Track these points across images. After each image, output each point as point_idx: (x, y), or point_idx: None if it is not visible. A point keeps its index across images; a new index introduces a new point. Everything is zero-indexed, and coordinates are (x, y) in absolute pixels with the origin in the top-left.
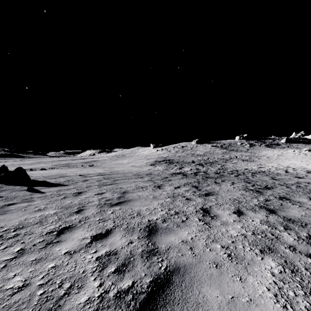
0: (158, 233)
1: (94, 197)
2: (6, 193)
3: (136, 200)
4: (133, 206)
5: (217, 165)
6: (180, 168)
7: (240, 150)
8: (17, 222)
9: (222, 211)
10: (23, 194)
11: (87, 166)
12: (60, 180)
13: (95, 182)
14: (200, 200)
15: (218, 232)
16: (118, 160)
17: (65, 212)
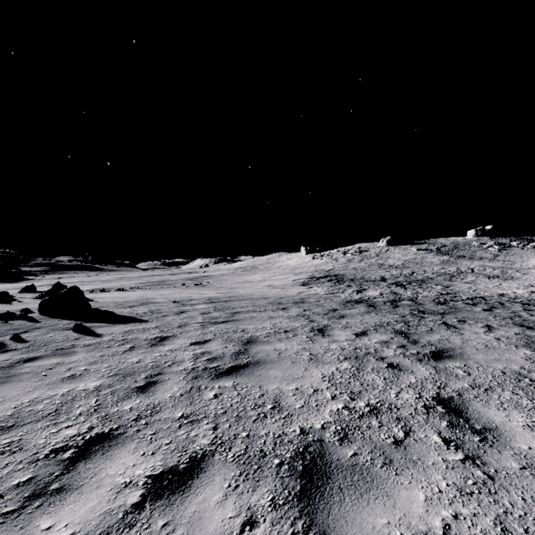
0: (330, 485)
1: (186, 349)
2: (37, 334)
3: (273, 363)
4: (266, 379)
5: (434, 286)
6: (358, 292)
7: (479, 257)
8: (11, 408)
9: (502, 413)
10: (63, 336)
11: (191, 286)
12: (138, 310)
13: (198, 317)
14: (426, 371)
15: (530, 504)
16: (245, 275)
17: (119, 386)
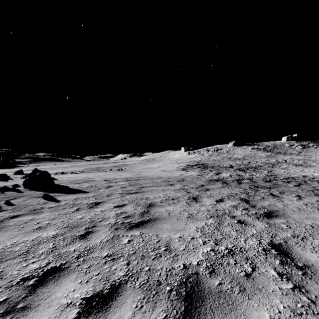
0: (204, 306)
1: (111, 210)
2: (21, 200)
3: (165, 219)
4: (161, 230)
5: (262, 170)
6: (216, 174)
7: (290, 153)
8: None
9: (315, 255)
10: (36, 202)
11: (115, 170)
12: (83, 185)
13: (119, 190)
14: (262, 226)
15: None
16: (148, 164)
17: (68, 234)
